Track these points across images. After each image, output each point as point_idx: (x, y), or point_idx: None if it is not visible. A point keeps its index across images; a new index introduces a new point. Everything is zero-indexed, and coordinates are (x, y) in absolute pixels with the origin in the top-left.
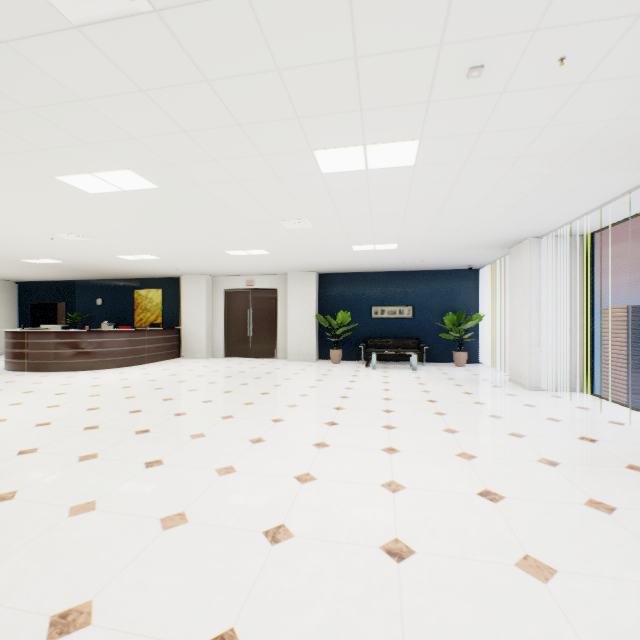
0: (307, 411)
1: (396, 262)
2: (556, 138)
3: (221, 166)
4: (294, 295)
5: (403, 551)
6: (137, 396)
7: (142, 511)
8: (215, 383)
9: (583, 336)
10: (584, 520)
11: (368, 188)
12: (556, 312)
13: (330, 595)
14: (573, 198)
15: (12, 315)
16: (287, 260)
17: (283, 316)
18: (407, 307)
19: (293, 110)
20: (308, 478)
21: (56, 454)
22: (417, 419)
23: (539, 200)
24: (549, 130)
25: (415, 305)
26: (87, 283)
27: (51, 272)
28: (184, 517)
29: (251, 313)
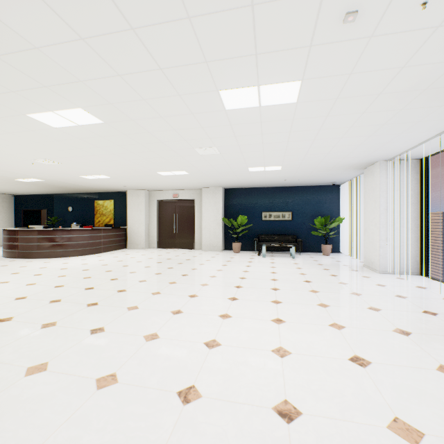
0: (215, 289)
1: (280, 180)
2: (410, 78)
3: (149, 104)
4: (207, 204)
5: (292, 412)
6: (92, 277)
7: (83, 372)
8: (149, 267)
9: (420, 233)
10: (439, 384)
11: (261, 122)
12: (399, 216)
13: None
14: (416, 129)
15: (10, 218)
16: (201, 179)
17: (199, 219)
18: (288, 212)
19: (202, 55)
20: (214, 344)
21: (25, 322)
22: (297, 295)
23: (390, 131)
24: (405, 70)
25: (293, 211)
26: (62, 196)
27: (36, 188)
28: (115, 378)
29: (176, 217)
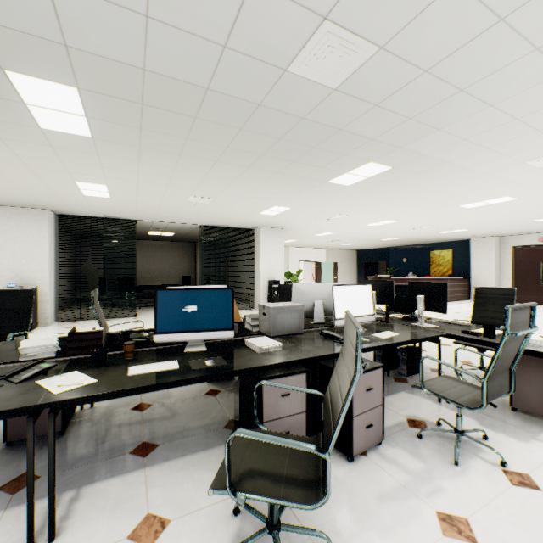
0: None
1: None
2: None
3: None
4: None
5: None
6: None
7: None
8: None
9: None
10: None
11: None
12: None
13: None
14: None
15: (354, 269)
16: None
17: None
18: None
19: None
20: None
21: None
22: None
23: None
24: None
25: None
26: (396, 248)
27: (382, 244)
28: None
29: None
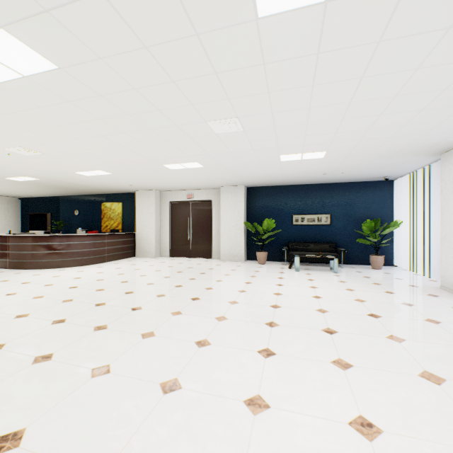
0: (237, 328)
1: (317, 174)
2: None
3: (115, 9)
4: (226, 205)
5: None
6: (74, 299)
7: None
8: (152, 284)
9: None
10: None
11: (317, 52)
12: None
13: None
14: None
15: (16, 223)
16: (219, 174)
17: (217, 223)
18: (325, 215)
19: None
20: None
21: None
22: (372, 348)
23: None
24: None
25: (332, 213)
26: (68, 198)
27: (37, 189)
28: None
29: (191, 221)
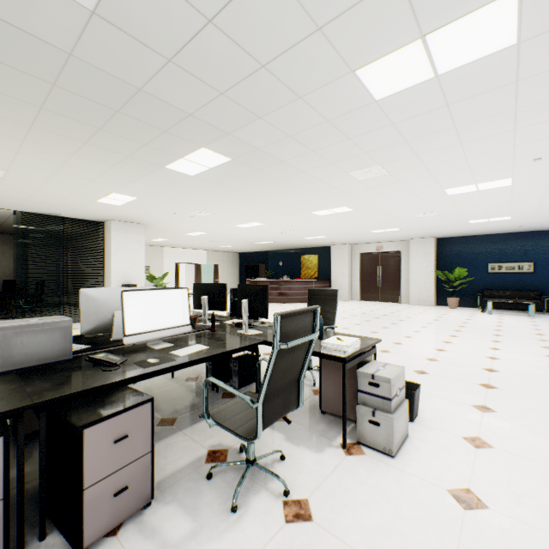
0: (434, 330)
1: (512, 226)
2: None
3: (390, 200)
4: (415, 256)
5: (493, 370)
6: None
7: None
8: (365, 313)
9: None
10: None
11: (479, 196)
12: None
13: (458, 372)
14: None
15: (236, 272)
16: (412, 232)
17: (405, 271)
18: (526, 263)
19: (436, 182)
20: (442, 350)
21: None
22: (520, 340)
23: None
24: None
25: (536, 261)
26: (274, 252)
27: (261, 247)
28: (388, 351)
29: (380, 269)
